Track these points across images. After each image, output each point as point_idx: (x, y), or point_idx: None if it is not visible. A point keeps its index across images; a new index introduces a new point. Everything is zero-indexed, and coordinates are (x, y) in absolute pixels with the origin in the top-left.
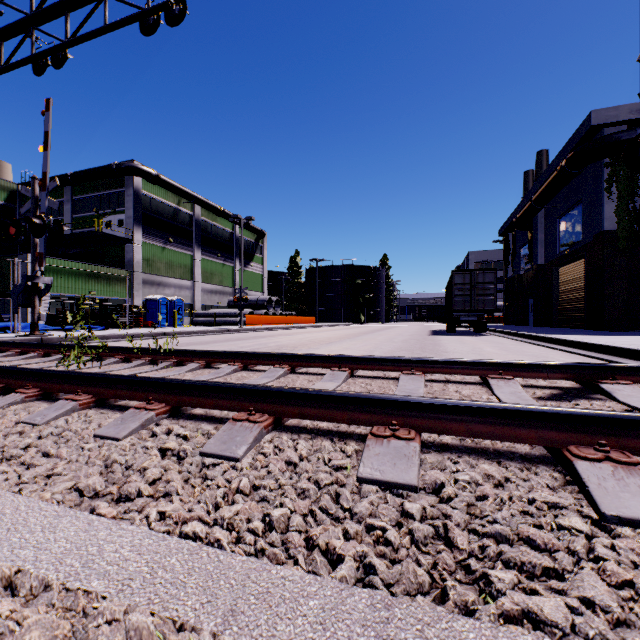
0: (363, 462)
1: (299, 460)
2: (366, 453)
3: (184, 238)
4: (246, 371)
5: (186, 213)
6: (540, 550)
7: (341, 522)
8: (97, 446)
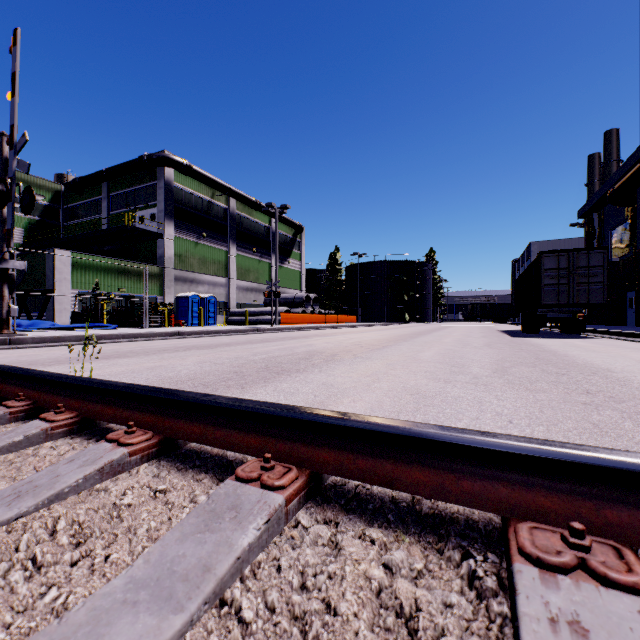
0: None
1: None
2: None
3: (218, 233)
4: (159, 464)
5: (220, 207)
6: None
7: None
8: None
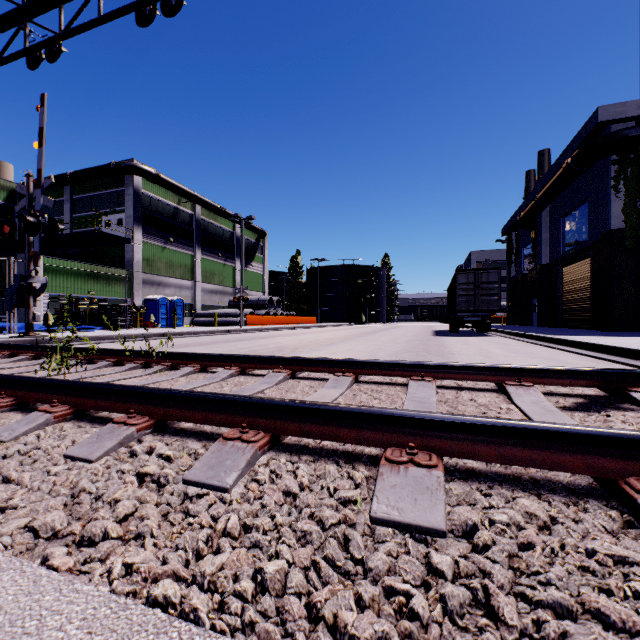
0: (377, 496)
1: (299, 491)
2: (380, 484)
3: (184, 238)
4: (243, 376)
5: (186, 212)
6: (620, 634)
7: (353, 583)
8: (65, 470)
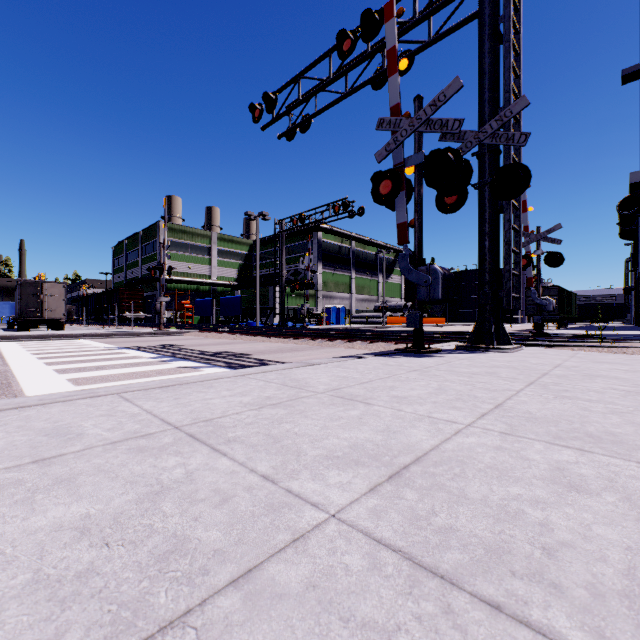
0: None
1: None
2: None
3: (345, 265)
4: None
5: (346, 247)
6: None
7: None
8: None
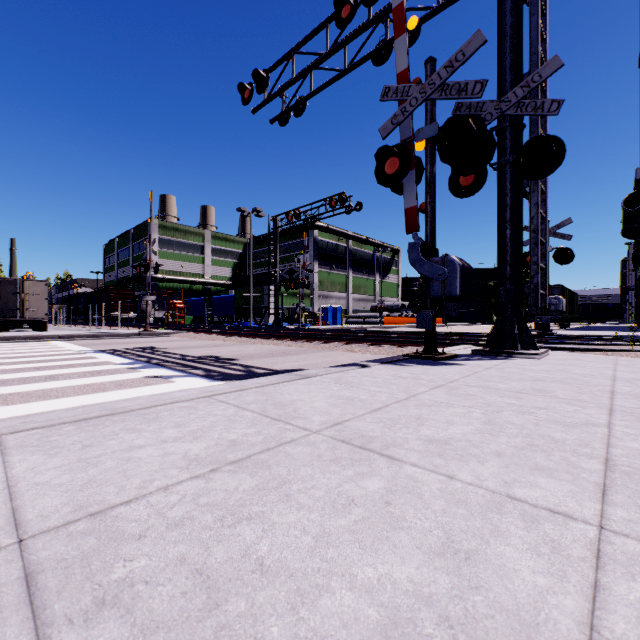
0: None
1: None
2: None
3: (341, 264)
4: None
5: (342, 246)
6: None
7: None
8: None
